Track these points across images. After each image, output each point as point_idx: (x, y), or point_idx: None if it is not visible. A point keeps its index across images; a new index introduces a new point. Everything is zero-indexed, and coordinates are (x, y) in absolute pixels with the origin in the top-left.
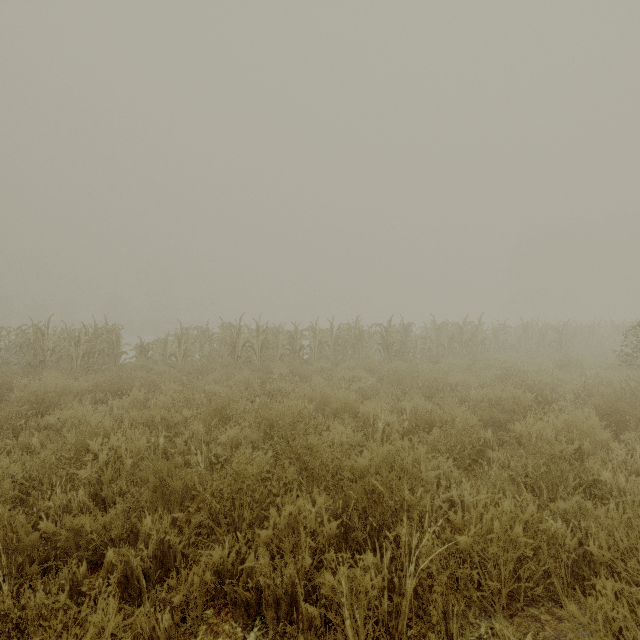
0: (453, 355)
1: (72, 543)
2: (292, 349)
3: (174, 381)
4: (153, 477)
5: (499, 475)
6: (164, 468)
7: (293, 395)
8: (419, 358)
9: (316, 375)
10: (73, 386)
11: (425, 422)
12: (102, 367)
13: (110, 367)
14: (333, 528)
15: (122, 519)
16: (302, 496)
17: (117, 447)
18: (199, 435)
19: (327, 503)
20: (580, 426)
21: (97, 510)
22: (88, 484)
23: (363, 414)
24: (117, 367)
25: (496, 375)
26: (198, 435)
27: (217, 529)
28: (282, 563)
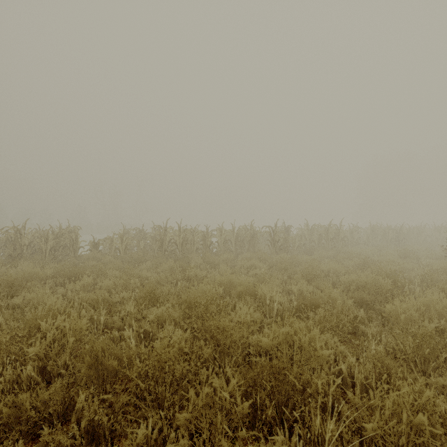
0: (322, 249)
1: (15, 418)
2: (204, 244)
3: (117, 268)
4: (88, 357)
5: (375, 348)
6: (98, 348)
7: (206, 280)
8: (296, 251)
9: (223, 264)
10: (39, 273)
11: (310, 303)
12: (66, 257)
13: (70, 258)
14: (245, 408)
15: (61, 393)
16: (216, 370)
17: (63, 327)
18: (132, 313)
19: (239, 383)
20: (436, 307)
21: (37, 388)
22: (37, 359)
23: (261, 295)
24: (76, 258)
25: (356, 264)
26: (132, 313)
27: (142, 406)
28: (200, 442)
